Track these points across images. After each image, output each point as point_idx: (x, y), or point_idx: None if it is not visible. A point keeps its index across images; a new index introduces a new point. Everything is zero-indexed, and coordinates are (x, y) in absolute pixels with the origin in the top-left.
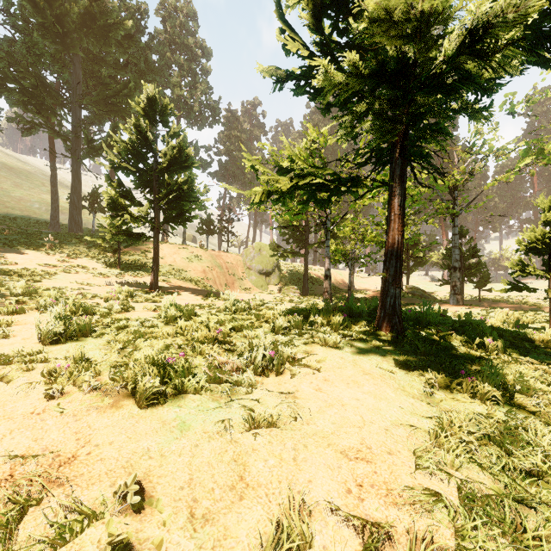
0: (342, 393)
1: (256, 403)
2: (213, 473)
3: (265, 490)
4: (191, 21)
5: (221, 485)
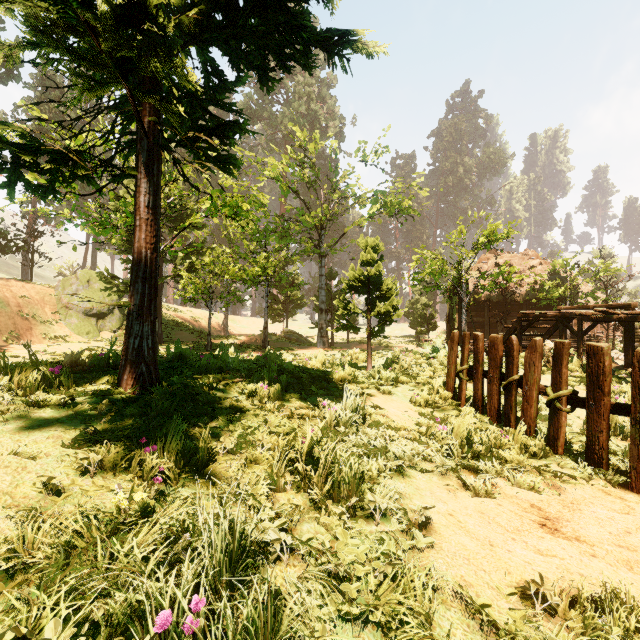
0: None
1: None
2: None
3: None
4: None
5: None
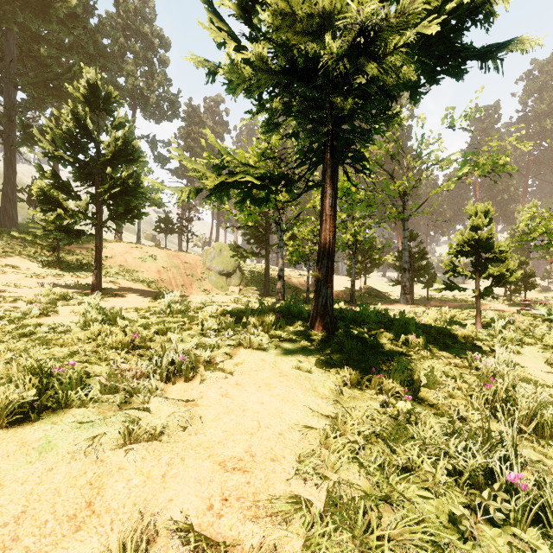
0: (248, 398)
1: (148, 414)
2: (57, 501)
3: (113, 516)
4: (148, 7)
5: (60, 515)
